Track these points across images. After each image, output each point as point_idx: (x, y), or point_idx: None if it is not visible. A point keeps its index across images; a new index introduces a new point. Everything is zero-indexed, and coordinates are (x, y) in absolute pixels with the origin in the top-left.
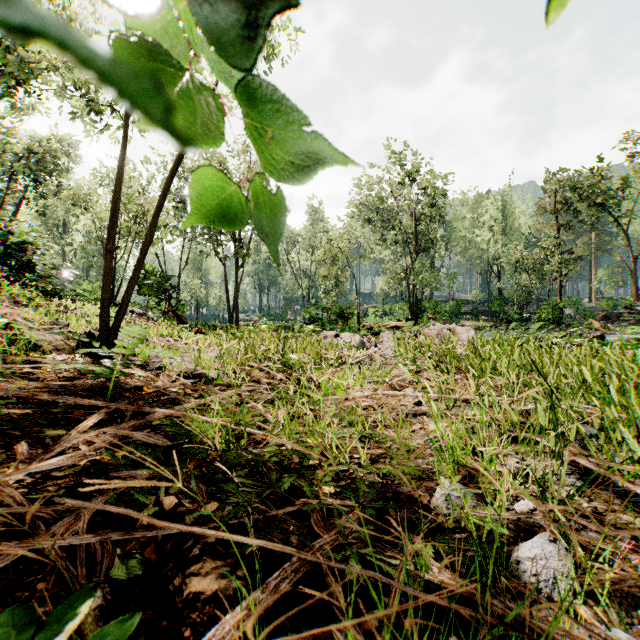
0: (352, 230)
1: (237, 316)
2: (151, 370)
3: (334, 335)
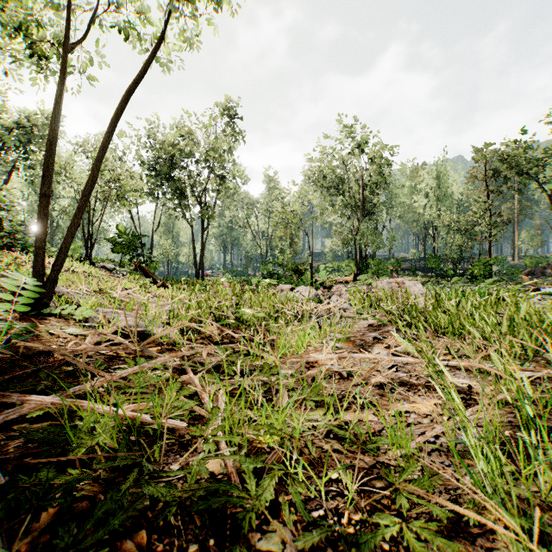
0: (305, 193)
1: (202, 272)
2: (89, 326)
3: (290, 288)
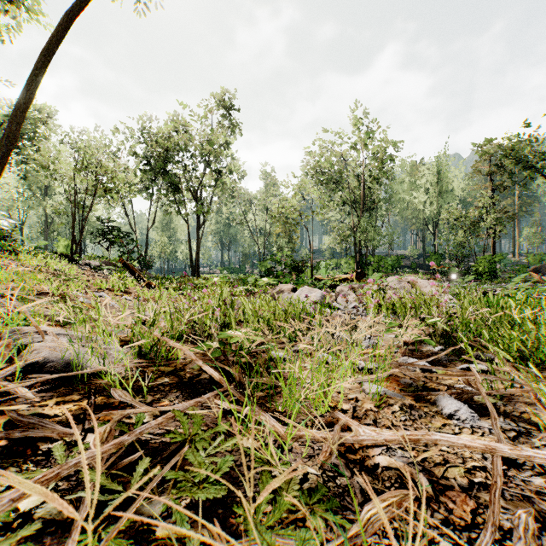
0: (306, 186)
1: (198, 269)
2: None
3: (291, 289)
